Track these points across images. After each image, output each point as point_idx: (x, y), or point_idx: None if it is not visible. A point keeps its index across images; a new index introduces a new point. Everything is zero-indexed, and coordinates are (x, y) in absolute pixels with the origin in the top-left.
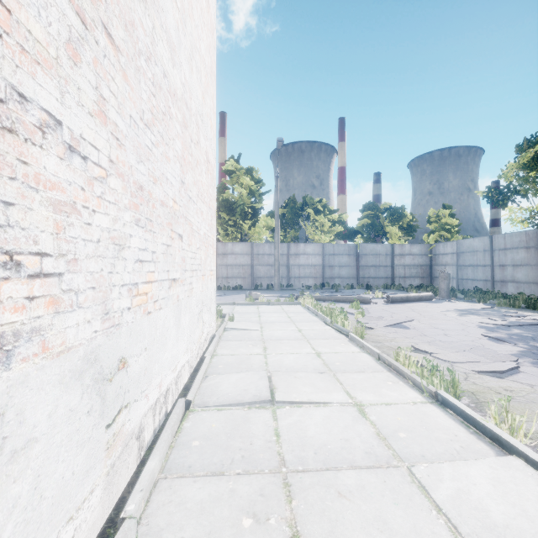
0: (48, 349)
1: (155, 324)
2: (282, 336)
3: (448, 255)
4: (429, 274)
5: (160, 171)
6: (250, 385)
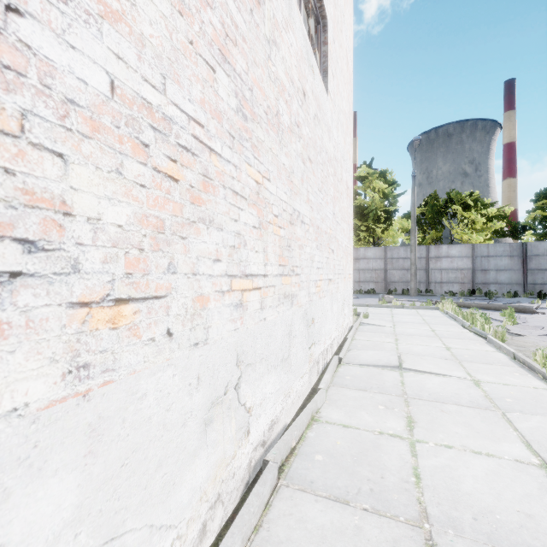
0: (298, 303)
1: (322, 305)
2: (414, 333)
3: None
4: None
5: (324, 213)
6: (382, 357)
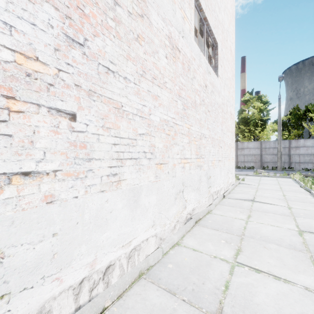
0: (203, 169)
1: (215, 171)
2: (268, 188)
3: None
4: None
5: (216, 131)
6: (245, 196)
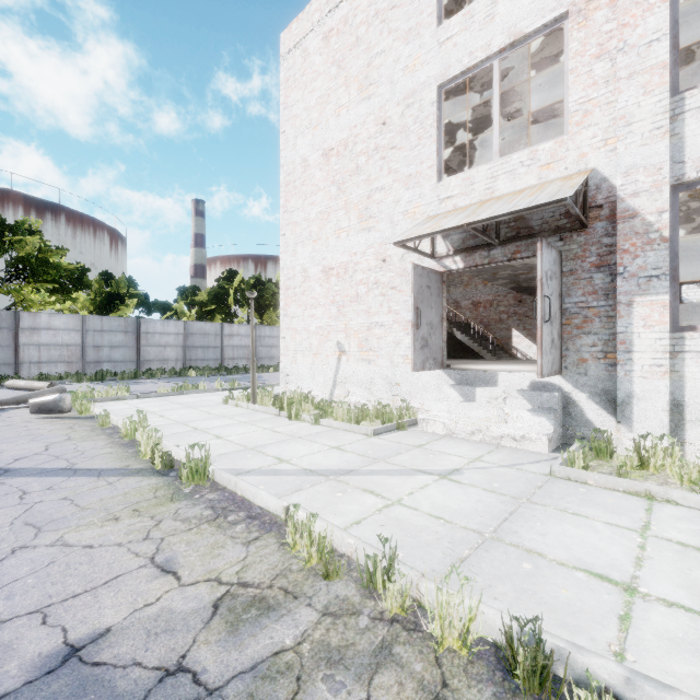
0: None
1: None
2: None
3: None
4: None
5: None
6: None
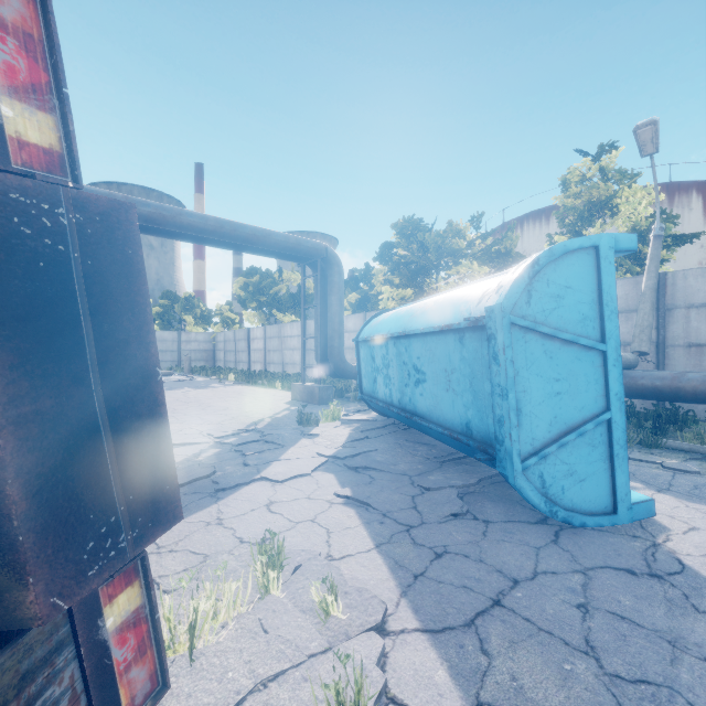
0: None
1: None
2: None
3: (222, 343)
4: (213, 358)
5: None
6: None
